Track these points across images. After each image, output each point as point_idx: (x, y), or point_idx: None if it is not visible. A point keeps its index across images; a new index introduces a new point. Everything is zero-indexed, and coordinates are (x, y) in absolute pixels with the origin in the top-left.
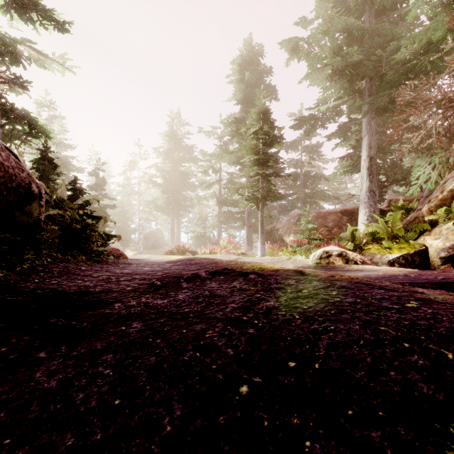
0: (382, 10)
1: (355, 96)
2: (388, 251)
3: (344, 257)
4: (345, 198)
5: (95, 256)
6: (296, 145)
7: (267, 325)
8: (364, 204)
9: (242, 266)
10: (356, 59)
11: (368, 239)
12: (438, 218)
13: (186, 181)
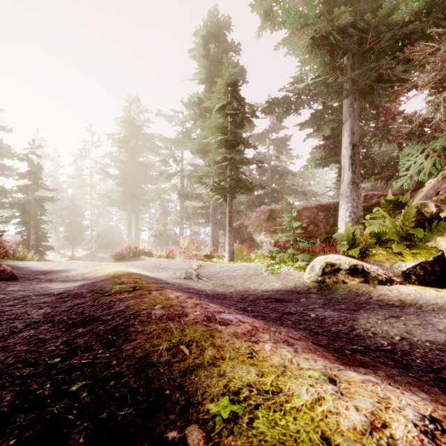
0: None
1: (336, 74)
2: (399, 258)
3: (361, 274)
4: (311, 195)
5: None
6: (263, 138)
7: None
8: (347, 198)
9: (190, 400)
10: (342, 24)
11: (371, 241)
12: None
13: (145, 173)
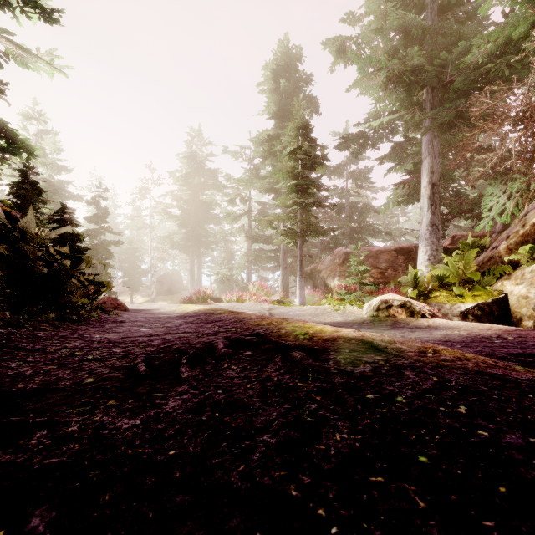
0: (446, 6)
1: (413, 110)
2: (459, 299)
3: (408, 309)
4: (398, 234)
5: (70, 312)
6: (340, 171)
7: (351, 534)
8: (425, 241)
9: (279, 328)
10: (416, 63)
11: (434, 284)
12: (520, 259)
13: (208, 213)
